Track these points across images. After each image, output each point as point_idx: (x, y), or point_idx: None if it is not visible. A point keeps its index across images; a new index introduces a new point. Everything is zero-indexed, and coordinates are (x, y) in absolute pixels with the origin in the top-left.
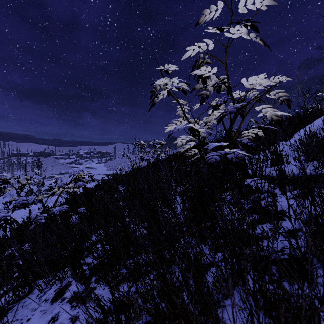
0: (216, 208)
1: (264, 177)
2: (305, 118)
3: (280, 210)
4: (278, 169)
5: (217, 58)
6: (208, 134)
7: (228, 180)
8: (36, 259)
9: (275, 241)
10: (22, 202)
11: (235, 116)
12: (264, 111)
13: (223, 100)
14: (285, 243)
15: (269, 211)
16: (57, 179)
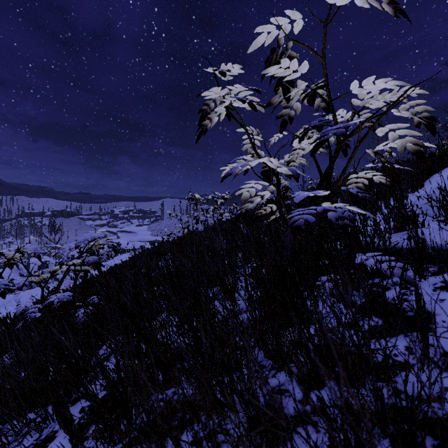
0: (307, 302)
1: (387, 251)
2: (440, 158)
3: (422, 310)
4: (413, 237)
5: (309, 48)
6: (294, 175)
7: (327, 256)
8: (2, 389)
9: (422, 375)
10: (0, 288)
11: (338, 148)
12: (391, 135)
13: (318, 121)
14: (443, 381)
15: (402, 313)
16: (58, 251)
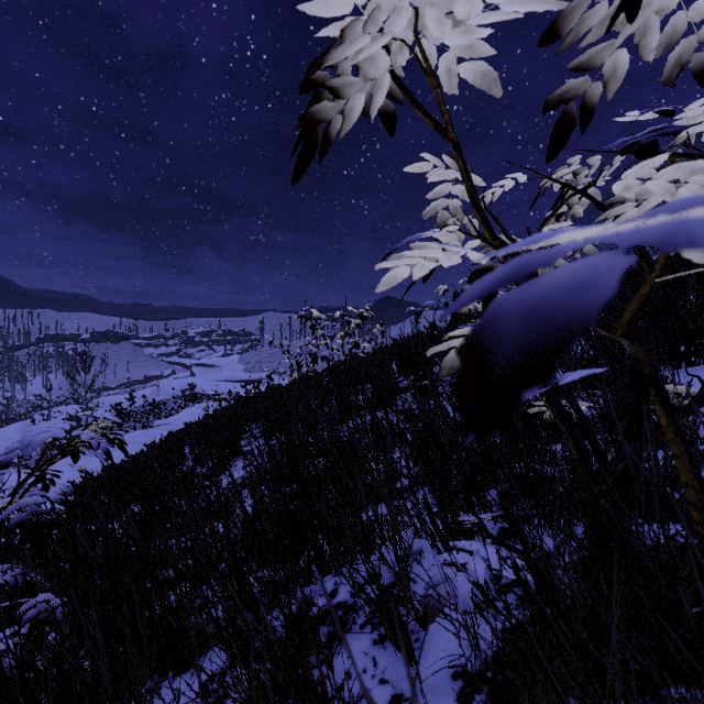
0: None
1: None
2: None
3: None
4: None
5: None
6: None
7: None
8: None
9: None
10: None
11: None
12: None
13: None
14: None
15: None
16: None
